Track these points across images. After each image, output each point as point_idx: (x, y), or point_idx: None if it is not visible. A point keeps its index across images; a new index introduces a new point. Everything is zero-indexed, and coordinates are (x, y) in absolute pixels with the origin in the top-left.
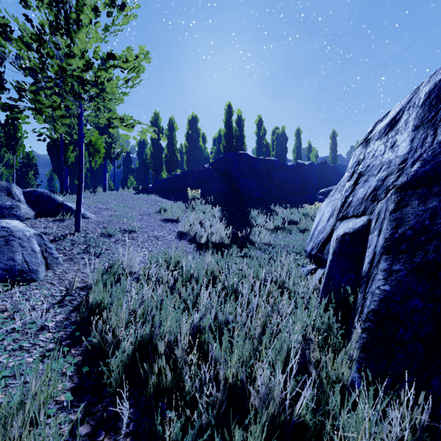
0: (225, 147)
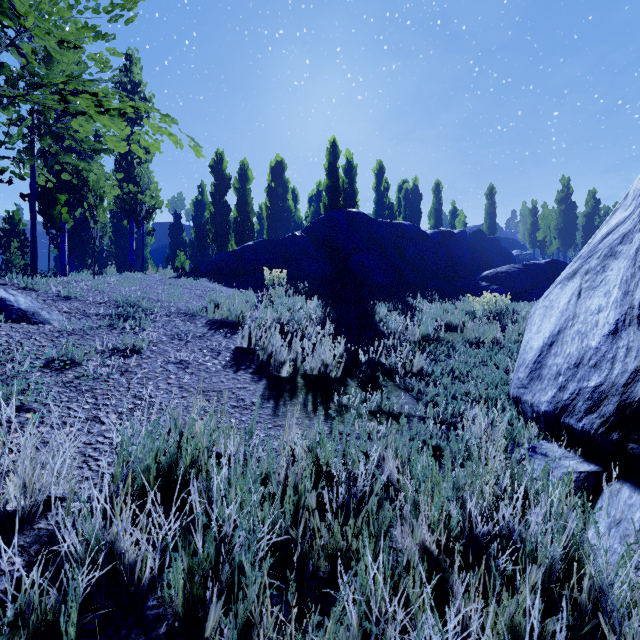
0: (328, 208)
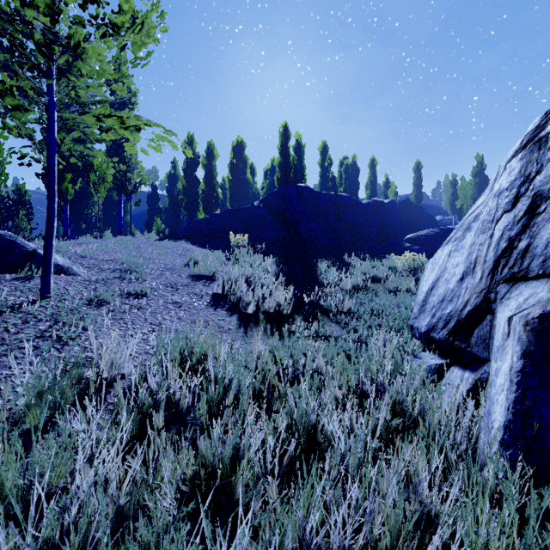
0: (280, 181)
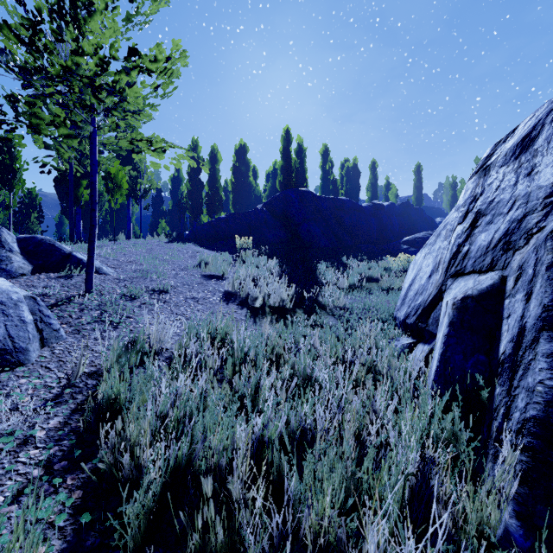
0: (282, 184)
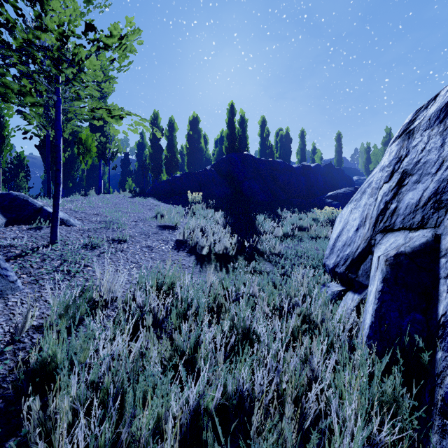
0: (228, 149)
